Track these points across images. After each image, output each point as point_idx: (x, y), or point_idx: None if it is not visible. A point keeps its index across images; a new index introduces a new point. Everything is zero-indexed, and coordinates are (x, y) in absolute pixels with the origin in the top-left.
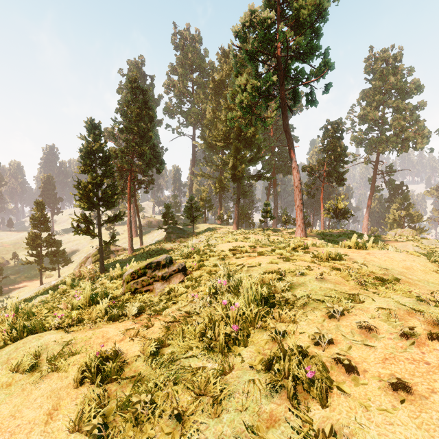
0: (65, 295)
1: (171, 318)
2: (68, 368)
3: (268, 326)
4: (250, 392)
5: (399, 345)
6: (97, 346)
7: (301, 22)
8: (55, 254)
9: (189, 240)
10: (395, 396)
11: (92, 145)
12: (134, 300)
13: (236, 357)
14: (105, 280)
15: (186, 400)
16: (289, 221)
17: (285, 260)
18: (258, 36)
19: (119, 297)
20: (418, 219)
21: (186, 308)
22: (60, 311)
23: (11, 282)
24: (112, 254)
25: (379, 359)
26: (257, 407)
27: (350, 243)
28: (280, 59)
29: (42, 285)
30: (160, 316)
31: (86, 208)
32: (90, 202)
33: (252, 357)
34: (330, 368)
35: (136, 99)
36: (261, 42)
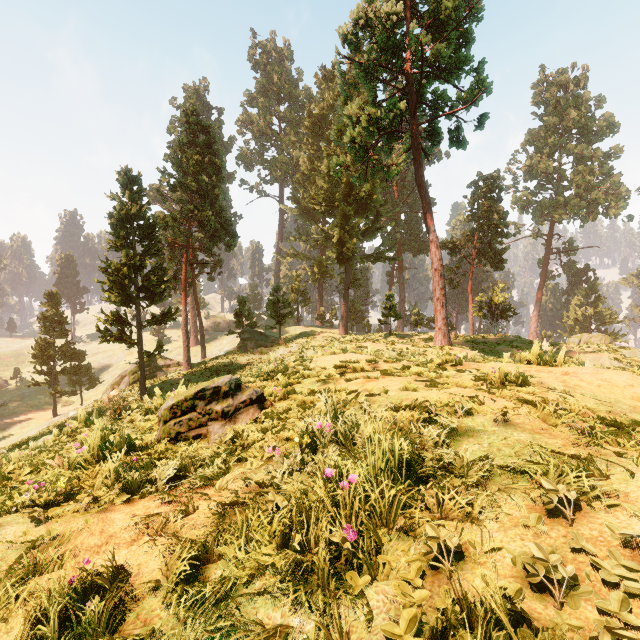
0: (72, 440)
1: (229, 495)
2: (16, 608)
3: (418, 528)
4: None
5: None
6: (86, 555)
7: (442, 22)
8: (76, 370)
9: (274, 350)
10: None
11: (128, 207)
12: (173, 455)
13: (354, 606)
14: (138, 414)
15: None
16: (423, 323)
17: (428, 386)
18: (377, 41)
19: (150, 446)
20: (611, 320)
21: (260, 474)
22: (49, 472)
23: (10, 413)
24: (160, 371)
25: None
26: None
27: (530, 356)
28: (410, 77)
29: (56, 417)
30: (211, 488)
31: (118, 302)
32: (124, 294)
33: (389, 611)
34: None
35: (195, 140)
36: (382, 51)
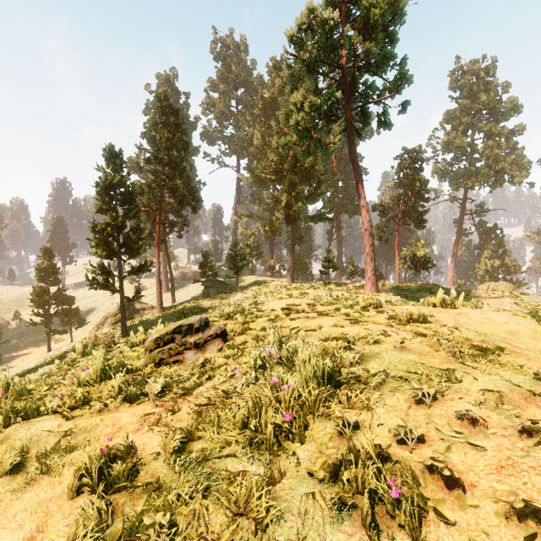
0: (74, 367)
1: (204, 400)
2: (63, 470)
3: (333, 413)
4: (308, 513)
5: (518, 446)
6: (105, 438)
7: (371, 25)
8: (67, 313)
9: (232, 296)
10: (521, 528)
11: (111, 177)
12: (158, 375)
13: (289, 458)
14: (125, 347)
15: (218, 523)
16: (357, 273)
17: (352, 323)
18: (318, 42)
19: (139, 370)
20: (516, 270)
21: (225, 386)
22: (63, 388)
23: (12, 349)
24: (137, 313)
25: (492, 466)
26: (319, 539)
27: (436, 301)
28: (345, 70)
29: (51, 352)
30: (190, 397)
31: (103, 256)
32: (109, 249)
33: (311, 459)
34: (422, 479)
35: (167, 121)
36: (322, 50)
